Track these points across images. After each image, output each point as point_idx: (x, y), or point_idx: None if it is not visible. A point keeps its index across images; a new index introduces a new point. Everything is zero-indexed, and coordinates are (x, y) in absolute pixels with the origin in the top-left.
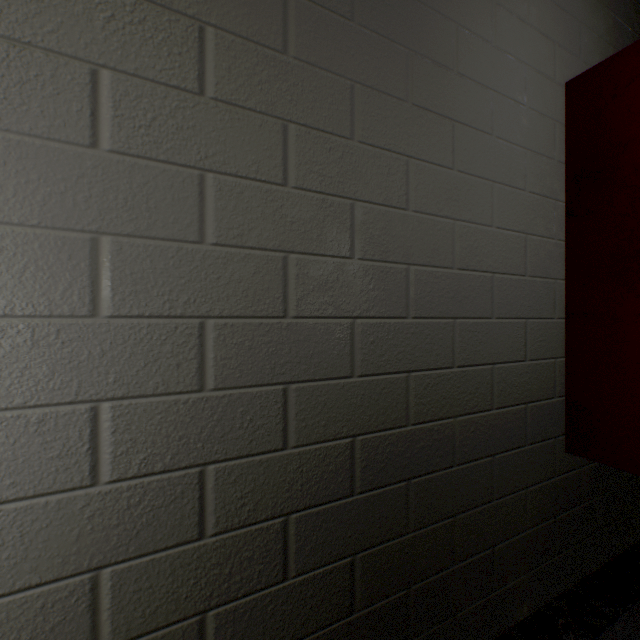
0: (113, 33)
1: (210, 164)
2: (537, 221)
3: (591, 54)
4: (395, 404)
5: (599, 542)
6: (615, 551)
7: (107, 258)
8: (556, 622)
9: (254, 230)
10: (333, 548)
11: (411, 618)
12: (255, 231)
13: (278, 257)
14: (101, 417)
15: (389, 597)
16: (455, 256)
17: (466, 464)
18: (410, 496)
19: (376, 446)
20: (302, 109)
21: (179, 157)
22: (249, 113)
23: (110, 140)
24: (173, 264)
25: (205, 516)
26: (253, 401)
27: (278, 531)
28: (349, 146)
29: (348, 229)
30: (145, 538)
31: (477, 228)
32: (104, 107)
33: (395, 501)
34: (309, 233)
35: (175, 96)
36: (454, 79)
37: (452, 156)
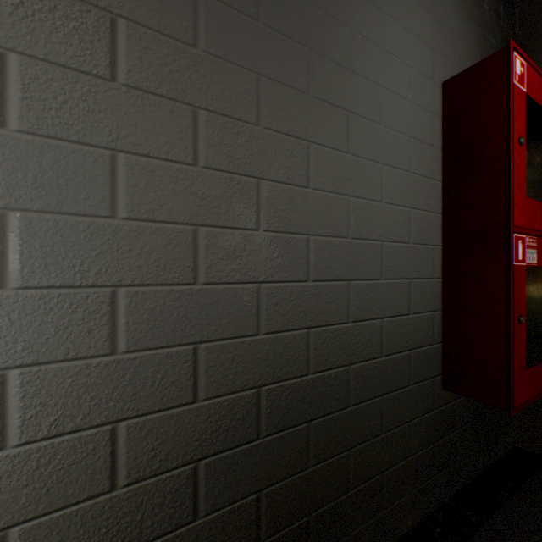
0: (22, 19)
1: (122, 145)
2: (419, 197)
3: (463, 60)
4: (297, 356)
5: (469, 461)
6: (482, 467)
7: (15, 232)
8: (434, 532)
9: (165, 205)
10: (240, 487)
11: (311, 541)
12: (166, 206)
13: (189, 230)
14: (9, 384)
15: (292, 525)
16: (350, 227)
17: (359, 404)
18: (310, 435)
19: (280, 394)
20: (211, 97)
21: (91, 138)
22: (160, 99)
23: (19, 120)
24: (84, 237)
25: (117, 469)
26: (164, 361)
27: (189, 477)
28: (255, 131)
29: (254, 204)
30: (55, 495)
31: (369, 203)
32: (12, 89)
33: (297, 441)
34: (218, 208)
35: (86, 81)
36: (349, 76)
37: (347, 142)
